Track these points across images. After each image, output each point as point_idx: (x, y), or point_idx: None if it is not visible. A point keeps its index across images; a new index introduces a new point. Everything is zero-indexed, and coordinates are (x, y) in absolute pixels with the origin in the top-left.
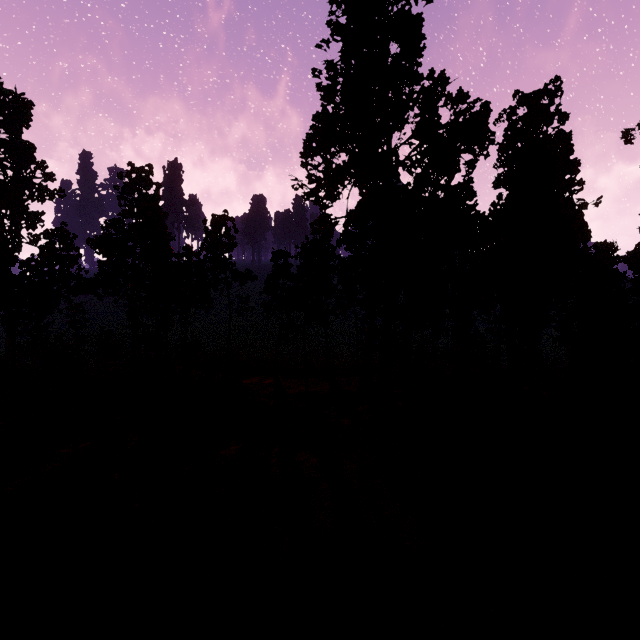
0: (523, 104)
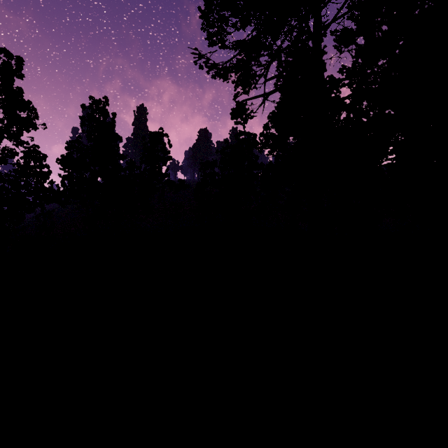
0: None
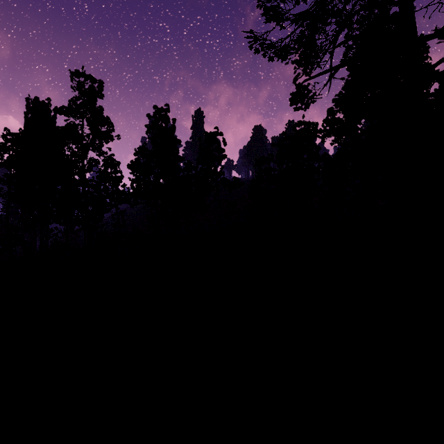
0: None
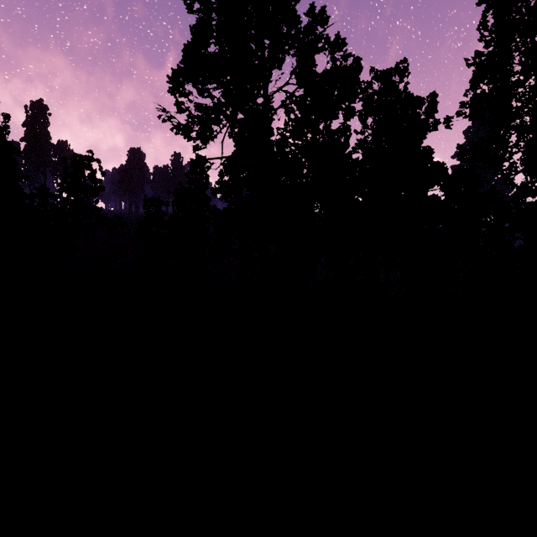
0: (378, 79)
